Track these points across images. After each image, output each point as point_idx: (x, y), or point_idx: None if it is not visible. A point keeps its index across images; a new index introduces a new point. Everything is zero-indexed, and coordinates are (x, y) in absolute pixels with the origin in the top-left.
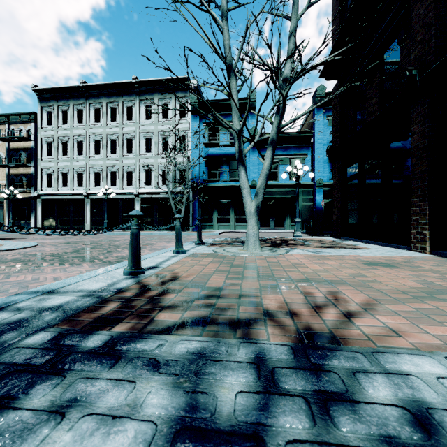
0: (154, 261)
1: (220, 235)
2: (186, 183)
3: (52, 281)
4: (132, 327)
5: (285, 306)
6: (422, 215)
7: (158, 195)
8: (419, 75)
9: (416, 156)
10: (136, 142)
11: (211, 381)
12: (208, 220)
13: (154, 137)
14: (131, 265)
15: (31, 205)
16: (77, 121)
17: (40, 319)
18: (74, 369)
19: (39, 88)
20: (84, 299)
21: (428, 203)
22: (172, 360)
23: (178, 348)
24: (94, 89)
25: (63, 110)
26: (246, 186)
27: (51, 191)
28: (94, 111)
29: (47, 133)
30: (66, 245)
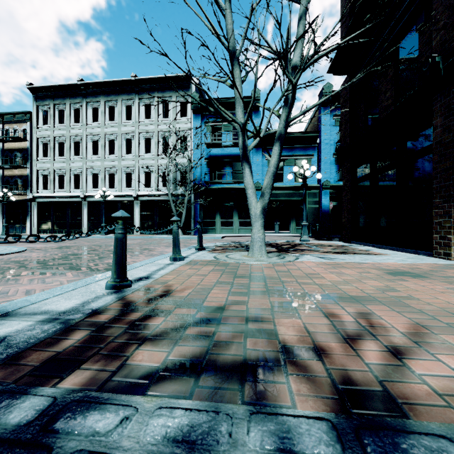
0: (146, 270)
1: (222, 239)
2: (187, 185)
3: (23, 296)
4: (92, 378)
5: (307, 336)
6: (447, 218)
7: (159, 197)
8: (443, 62)
9: (439, 152)
10: (135, 142)
11: None
12: (210, 223)
13: (153, 137)
14: (115, 276)
15: (26, 208)
16: (74, 120)
17: None
18: None
19: (34, 86)
20: (42, 327)
21: (453, 204)
22: None
23: (151, 426)
24: (92, 87)
25: (60, 109)
26: (251, 186)
27: (47, 193)
28: (92, 110)
29: (43, 133)
30: (56, 250)
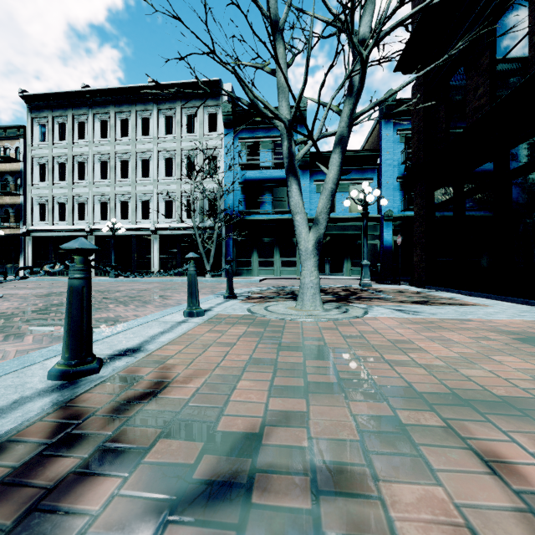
0: (141, 334)
1: (261, 282)
2: (217, 215)
3: None
4: None
5: None
6: None
7: (182, 231)
8: None
9: None
10: (153, 163)
11: None
12: (245, 263)
13: (176, 157)
14: (67, 355)
15: (19, 244)
16: (77, 136)
17: None
18: None
19: (28, 94)
20: None
21: None
22: None
23: None
24: (100, 95)
25: (60, 123)
26: (301, 210)
27: (44, 225)
28: (100, 123)
29: (40, 152)
30: (40, 298)
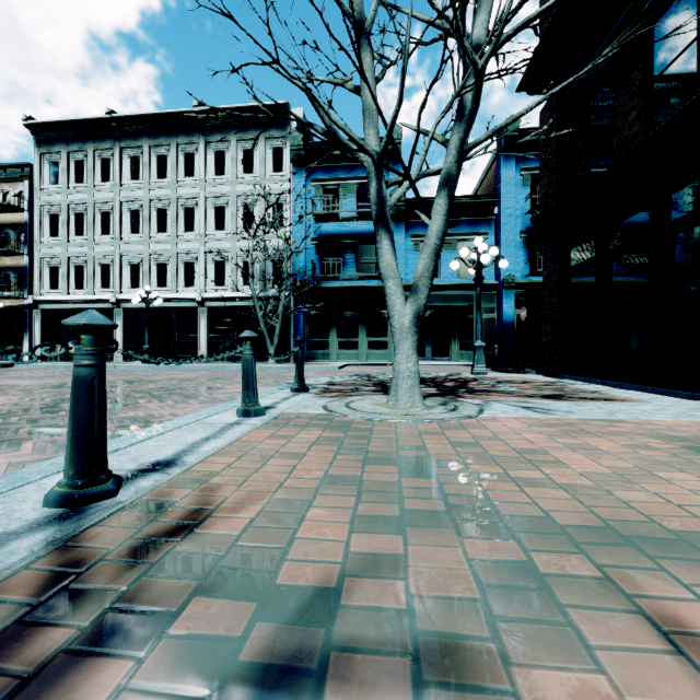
0: (178, 441)
1: (341, 369)
2: (284, 281)
3: None
4: None
5: None
6: None
7: (237, 302)
8: None
9: None
10: (200, 212)
11: None
12: (321, 344)
13: (229, 204)
14: (71, 473)
15: (23, 320)
16: (100, 177)
17: None
18: None
19: (36, 121)
20: None
21: None
22: None
23: None
24: (129, 123)
25: (78, 160)
26: (394, 273)
27: (56, 295)
28: (129, 161)
29: (50, 198)
30: (49, 391)
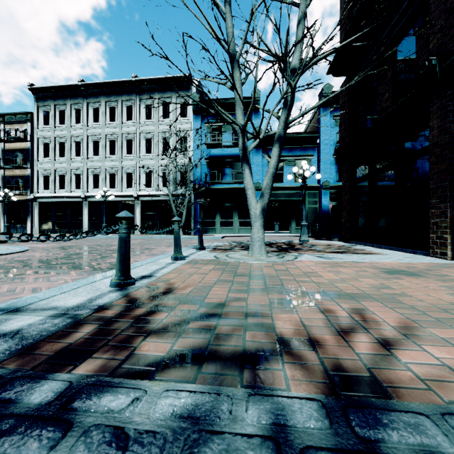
0: (148, 269)
1: (223, 238)
2: (188, 185)
3: (29, 293)
4: (103, 366)
5: (303, 330)
6: (443, 218)
7: (159, 197)
8: (439, 65)
9: (435, 153)
10: (136, 142)
11: None
12: (210, 223)
13: (154, 137)
14: (119, 274)
15: (27, 208)
16: (74, 121)
17: None
18: None
19: (35, 87)
20: (52, 321)
21: (449, 205)
22: (147, 432)
23: (160, 405)
24: (92, 87)
25: (61, 110)
26: (251, 187)
27: (48, 193)
28: (93, 110)
29: (44, 134)
30: (58, 250)
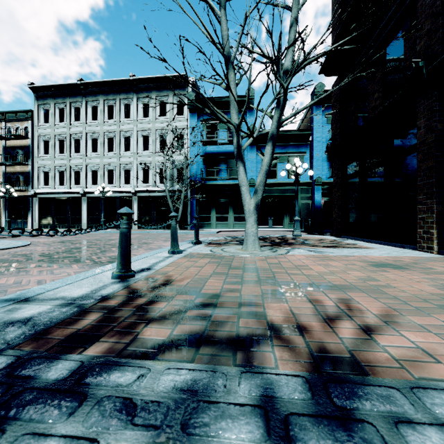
0: (147, 262)
1: (218, 233)
2: (184, 181)
3: (35, 285)
4: (110, 348)
5: (292, 318)
6: (429, 213)
7: (156, 193)
8: (426, 67)
9: (422, 151)
10: (133, 140)
11: (203, 440)
12: (206, 218)
13: (151, 135)
14: (120, 267)
15: (27, 204)
16: (74, 118)
17: (1, 337)
18: (20, 418)
19: (36, 85)
20: (60, 310)
21: (435, 201)
22: (152, 402)
23: (163, 381)
24: (91, 86)
25: (60, 108)
26: (245, 183)
27: (48, 189)
28: (91, 109)
29: (44, 131)
30: (59, 244)
